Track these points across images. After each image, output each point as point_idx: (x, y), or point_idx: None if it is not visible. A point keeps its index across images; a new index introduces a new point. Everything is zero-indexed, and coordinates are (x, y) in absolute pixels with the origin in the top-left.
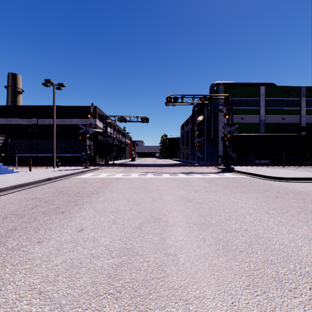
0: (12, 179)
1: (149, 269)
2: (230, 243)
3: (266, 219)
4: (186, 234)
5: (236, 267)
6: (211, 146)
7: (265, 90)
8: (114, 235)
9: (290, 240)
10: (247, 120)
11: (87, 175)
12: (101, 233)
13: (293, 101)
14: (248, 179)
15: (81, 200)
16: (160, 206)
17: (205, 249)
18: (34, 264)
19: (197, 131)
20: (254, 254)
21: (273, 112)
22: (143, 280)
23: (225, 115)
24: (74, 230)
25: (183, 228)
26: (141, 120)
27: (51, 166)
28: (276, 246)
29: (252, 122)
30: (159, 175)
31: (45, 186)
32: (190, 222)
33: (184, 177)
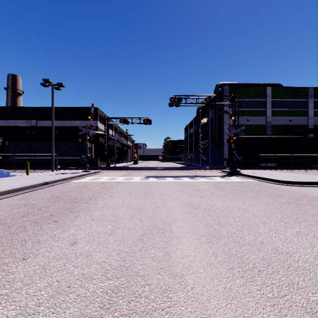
0: (6, 183)
1: (151, 295)
2: (246, 260)
3: (283, 229)
4: (194, 248)
5: (257, 293)
6: (216, 149)
7: (271, 91)
8: (112, 249)
9: (315, 256)
10: (253, 122)
11: (87, 179)
12: (97, 246)
13: (300, 102)
14: (256, 183)
15: (78, 206)
16: (164, 214)
17: (217, 268)
18: (13, 289)
19: (201, 133)
20: (275, 275)
21: (279, 113)
22: (144, 312)
23: (231, 117)
24: (66, 243)
25: (190, 241)
26: (143, 121)
27: (50, 169)
28: (299, 264)
29: (258, 123)
30: (162, 179)
31: (41, 191)
32: (197, 233)
33: (189, 181)
